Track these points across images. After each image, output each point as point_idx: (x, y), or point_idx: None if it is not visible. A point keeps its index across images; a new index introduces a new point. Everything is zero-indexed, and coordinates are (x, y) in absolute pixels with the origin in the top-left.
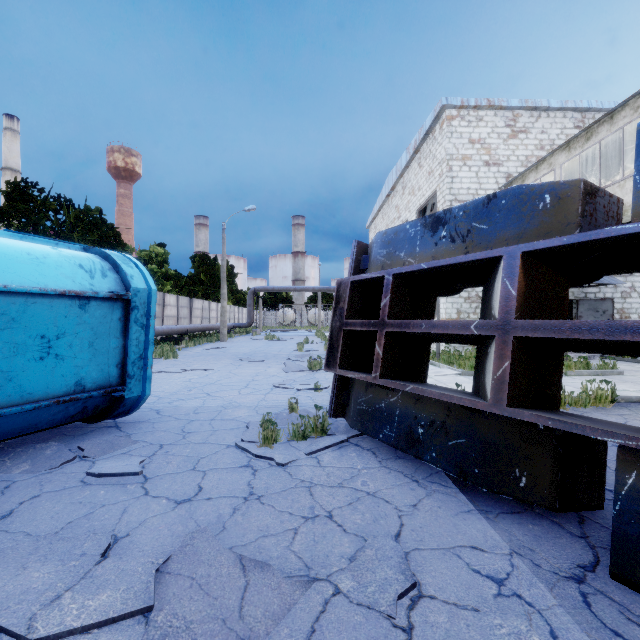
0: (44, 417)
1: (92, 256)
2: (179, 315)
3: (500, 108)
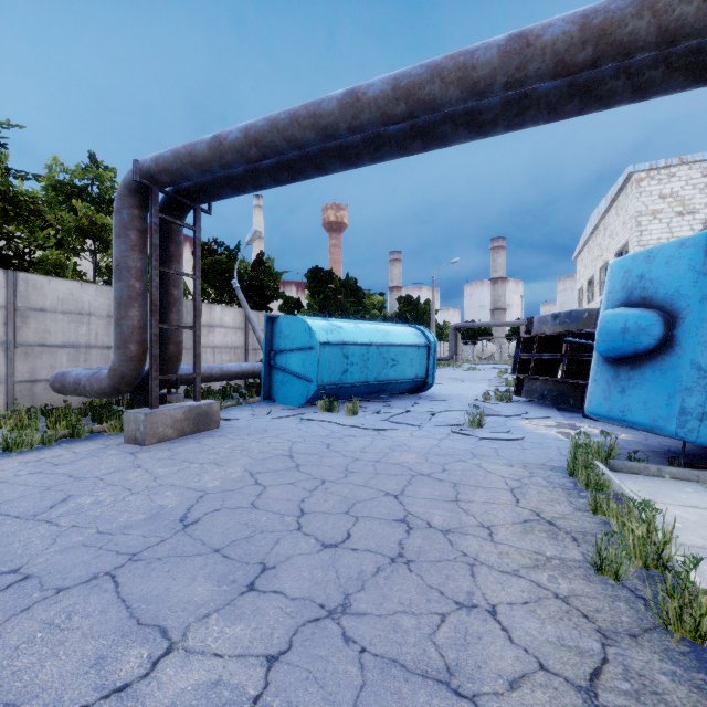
0: (407, 386)
1: (414, 329)
2: None
3: (695, 162)
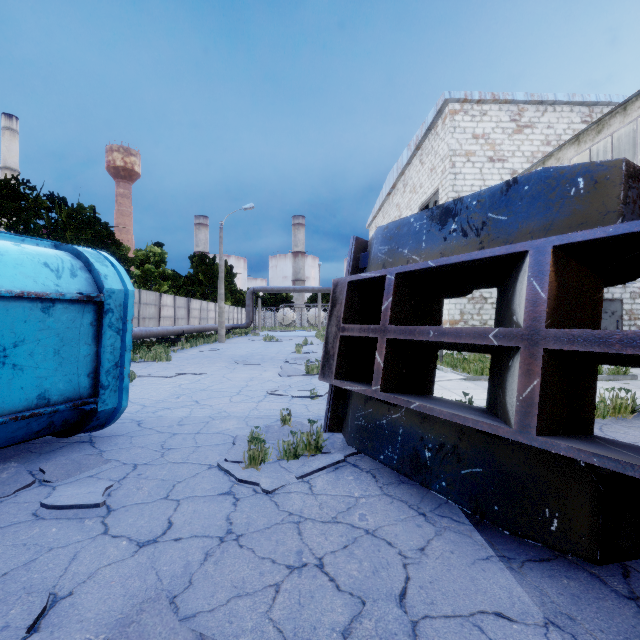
0: (1, 435)
1: (62, 254)
2: (176, 316)
3: (505, 102)
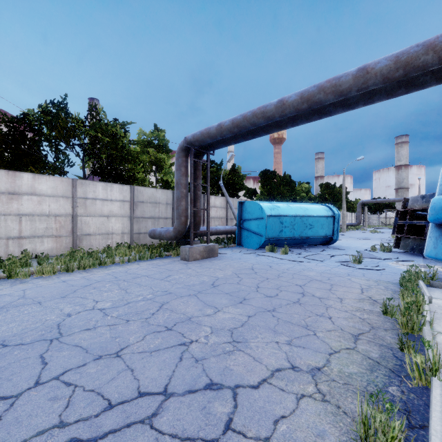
0: (320, 240)
1: (325, 207)
2: None
3: None
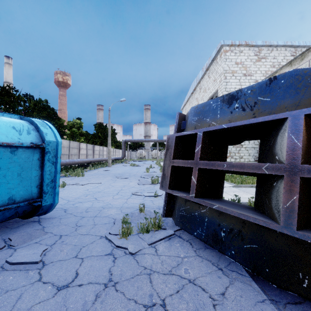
0: None
1: (23, 122)
2: (87, 153)
3: (252, 46)
